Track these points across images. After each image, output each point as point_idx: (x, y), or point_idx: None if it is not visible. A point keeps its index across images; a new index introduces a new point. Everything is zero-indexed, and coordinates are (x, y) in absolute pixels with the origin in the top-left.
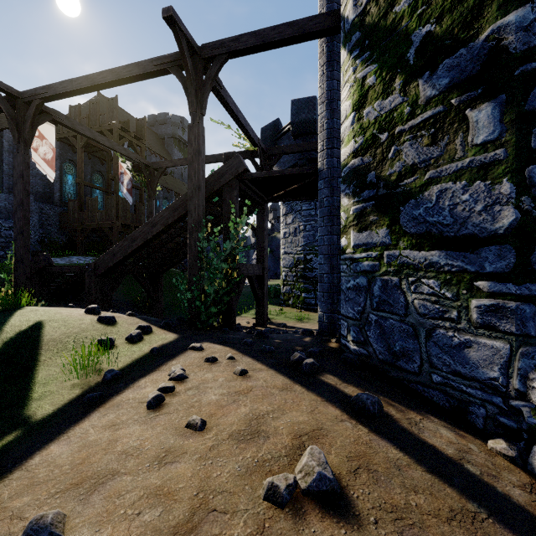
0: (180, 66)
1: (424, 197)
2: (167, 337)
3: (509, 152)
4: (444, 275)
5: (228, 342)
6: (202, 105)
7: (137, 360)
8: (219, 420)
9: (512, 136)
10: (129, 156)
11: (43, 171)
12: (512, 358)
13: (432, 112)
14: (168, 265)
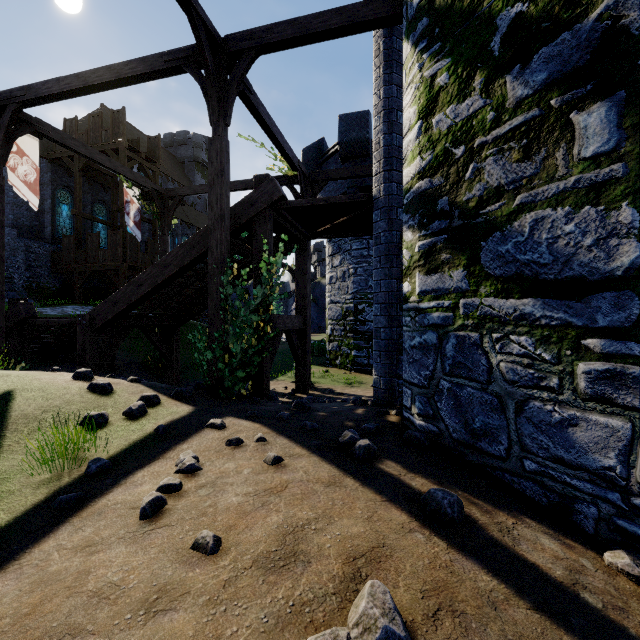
0: (198, 63)
1: (513, 228)
2: (178, 411)
3: (631, 167)
4: (540, 330)
5: (258, 417)
6: (226, 113)
7: (136, 443)
8: (241, 536)
9: (635, 146)
10: (136, 180)
11: (23, 196)
12: (634, 442)
13: (524, 117)
14: (186, 317)
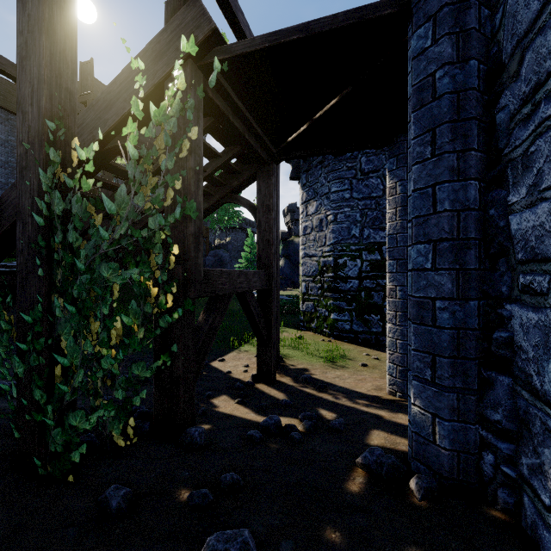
0: None
1: None
2: None
3: None
4: None
5: None
6: None
7: None
8: None
9: None
10: None
11: None
12: None
13: None
14: None
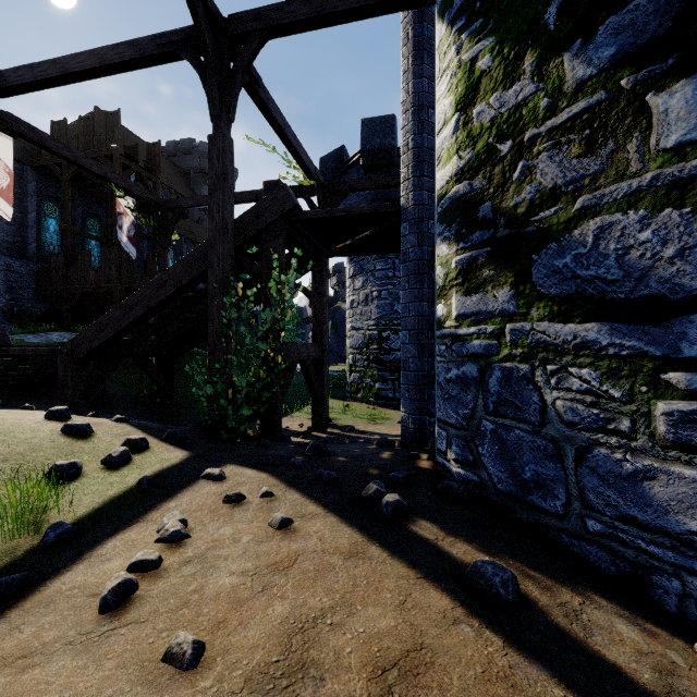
0: (196, 47)
1: (572, 238)
2: (170, 458)
3: None
4: (607, 361)
5: (265, 464)
6: (229, 107)
7: (112, 501)
8: (231, 639)
9: None
10: (130, 189)
11: None
12: None
13: (587, 103)
14: (187, 345)
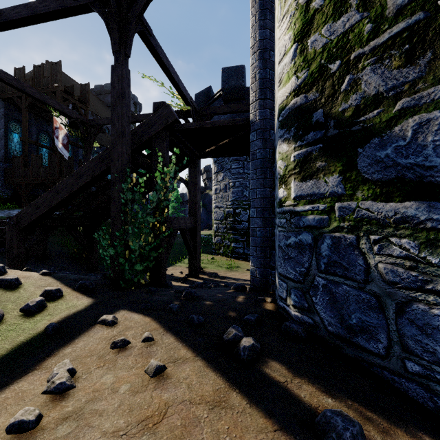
0: (102, 2)
1: (393, 133)
2: (77, 304)
3: None
4: (425, 233)
5: (150, 309)
6: (126, 45)
7: (19, 347)
8: None
9: None
10: (63, 111)
11: None
12: None
13: (406, 23)
14: (103, 218)
